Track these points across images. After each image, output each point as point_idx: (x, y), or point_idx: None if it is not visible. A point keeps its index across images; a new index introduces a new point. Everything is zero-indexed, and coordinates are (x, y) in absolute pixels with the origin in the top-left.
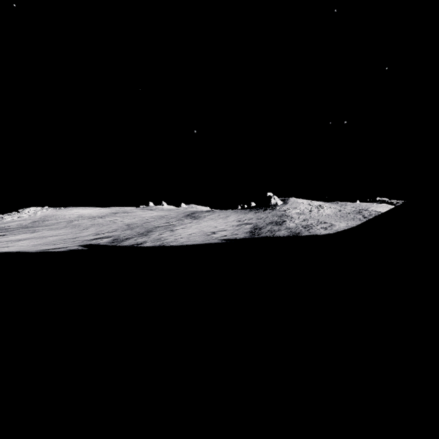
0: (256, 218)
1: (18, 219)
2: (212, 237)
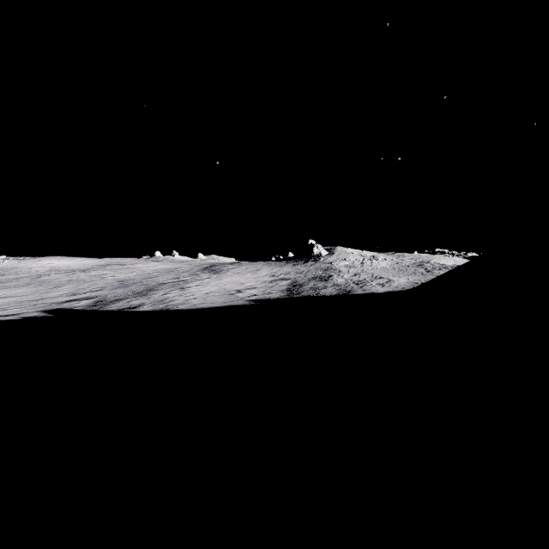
0: (295, 272)
1: None
2: (236, 297)
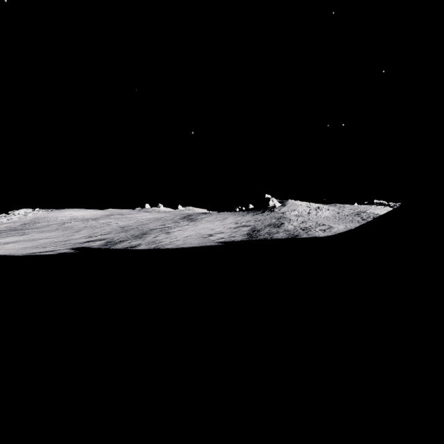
0: (254, 220)
1: (8, 222)
2: (209, 240)
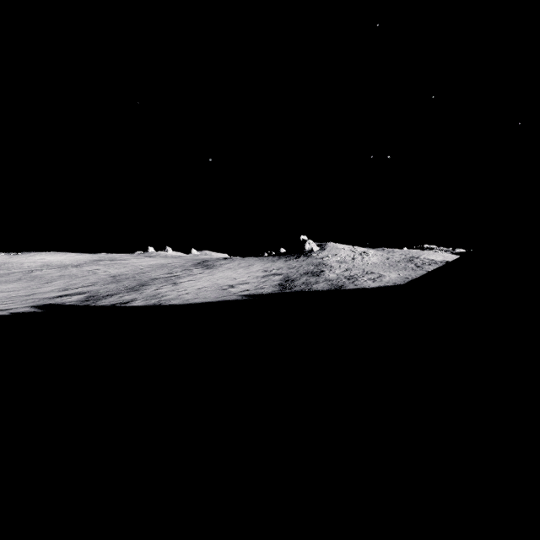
0: (287, 267)
1: None
2: (229, 292)
